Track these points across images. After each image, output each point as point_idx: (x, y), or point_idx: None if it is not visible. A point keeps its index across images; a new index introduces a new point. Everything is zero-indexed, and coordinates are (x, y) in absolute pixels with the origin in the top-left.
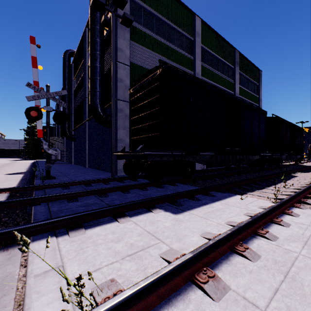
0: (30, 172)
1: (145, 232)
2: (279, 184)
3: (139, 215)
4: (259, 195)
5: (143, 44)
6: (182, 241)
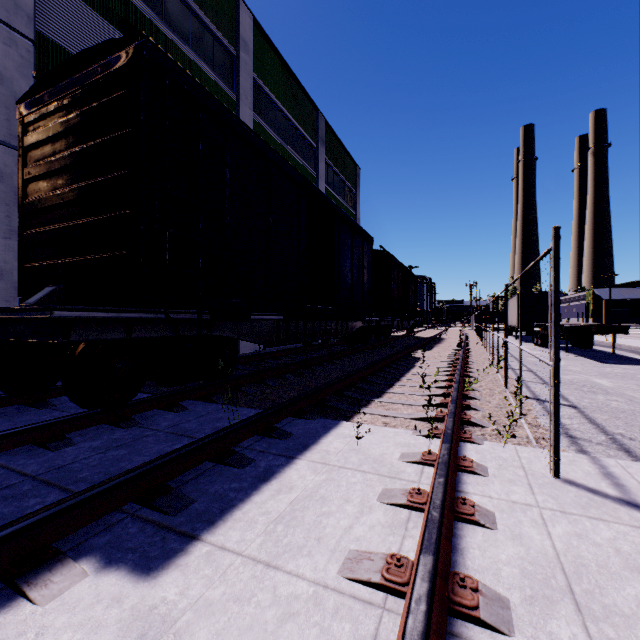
0: None
1: None
2: (405, 379)
3: None
4: (384, 413)
5: None
6: None
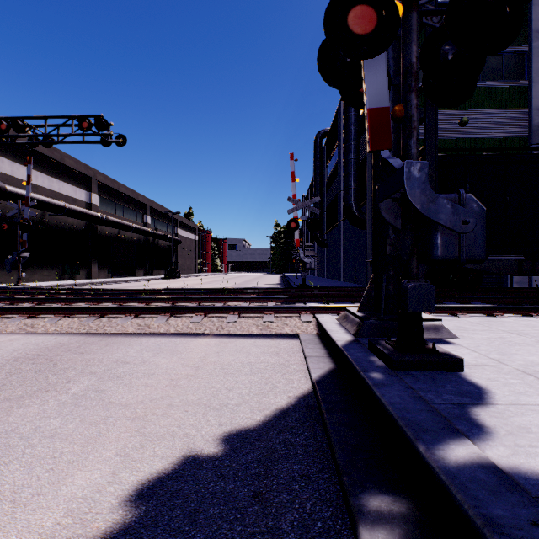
0: (284, 283)
1: None
2: None
3: None
4: None
5: None
6: None
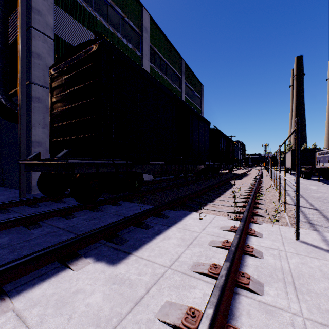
0: None
1: None
2: (226, 194)
3: (39, 284)
4: (213, 209)
5: (75, 17)
6: None
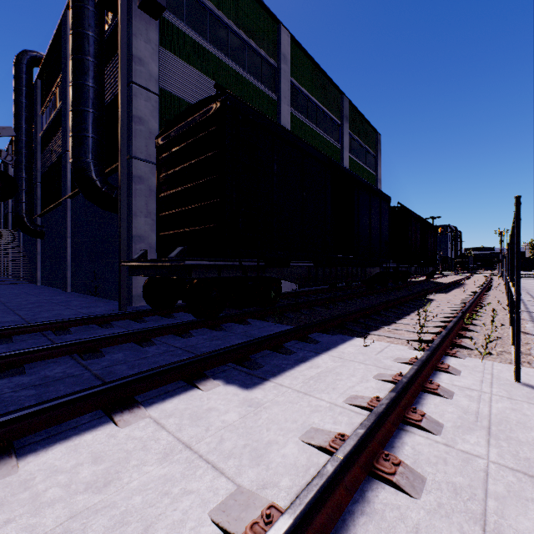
0: None
1: (179, 445)
2: (414, 315)
3: (169, 399)
4: (389, 335)
5: (185, 58)
6: (264, 462)
